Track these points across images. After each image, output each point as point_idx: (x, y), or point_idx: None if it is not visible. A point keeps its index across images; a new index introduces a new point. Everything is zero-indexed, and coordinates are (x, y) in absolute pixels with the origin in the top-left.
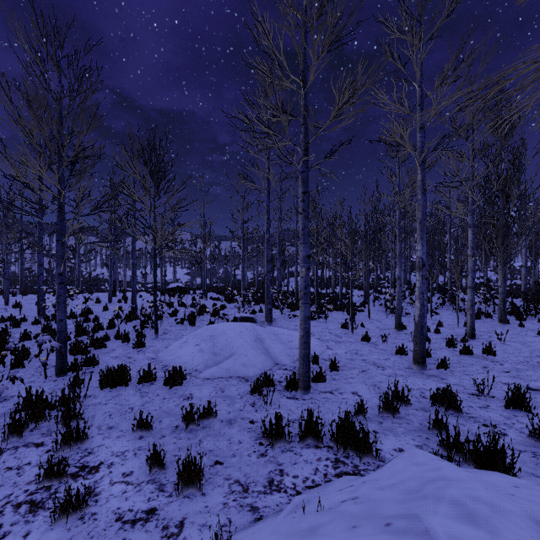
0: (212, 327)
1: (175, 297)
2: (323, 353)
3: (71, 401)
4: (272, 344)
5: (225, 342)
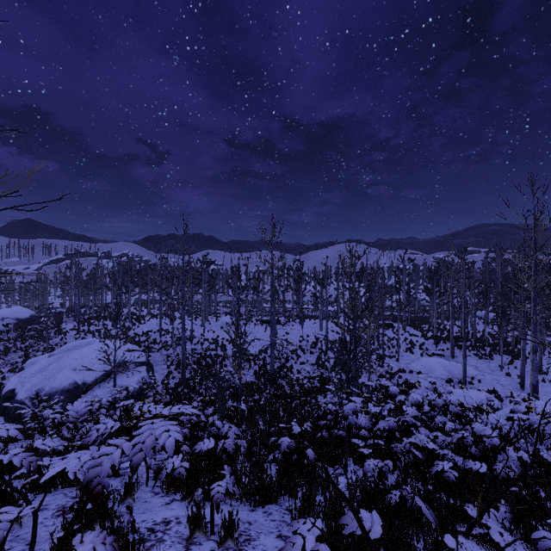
0: (426, 359)
1: (388, 330)
2: (478, 377)
3: (395, 374)
4: (453, 369)
5: (433, 365)
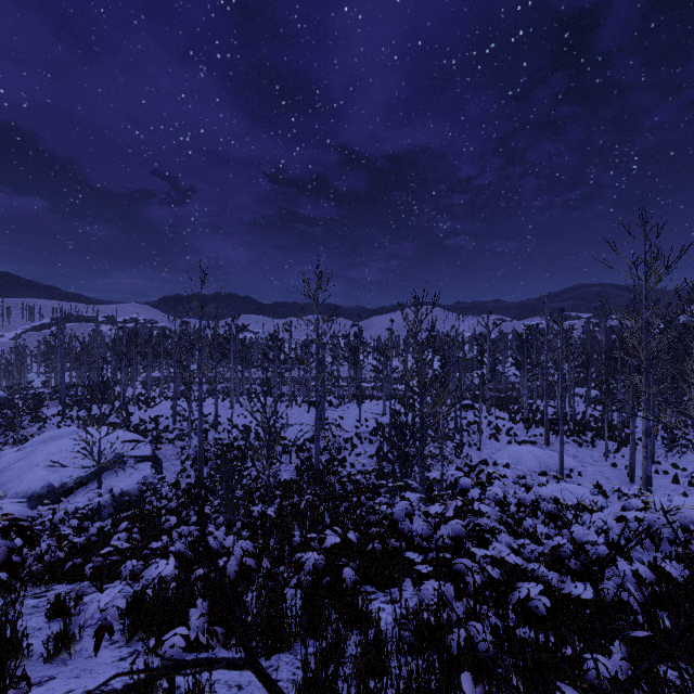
0: (515, 447)
1: (468, 413)
2: (578, 469)
3: (476, 467)
4: (548, 460)
5: (523, 455)
